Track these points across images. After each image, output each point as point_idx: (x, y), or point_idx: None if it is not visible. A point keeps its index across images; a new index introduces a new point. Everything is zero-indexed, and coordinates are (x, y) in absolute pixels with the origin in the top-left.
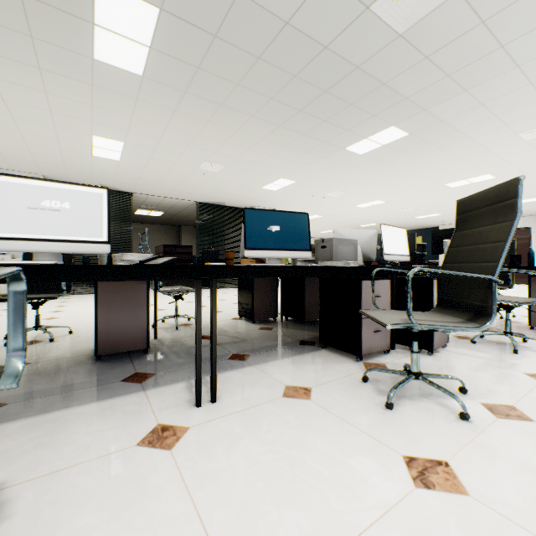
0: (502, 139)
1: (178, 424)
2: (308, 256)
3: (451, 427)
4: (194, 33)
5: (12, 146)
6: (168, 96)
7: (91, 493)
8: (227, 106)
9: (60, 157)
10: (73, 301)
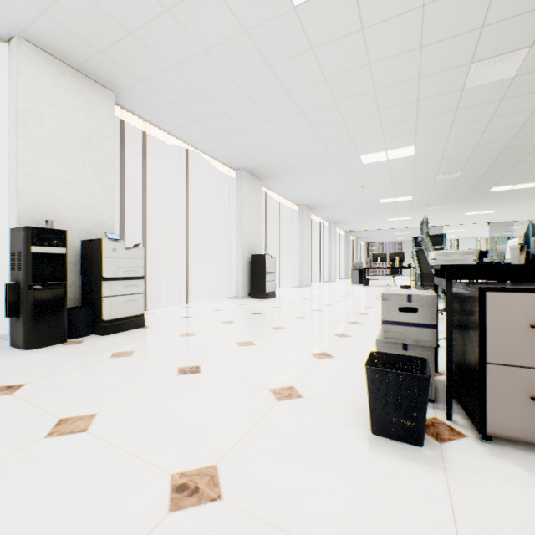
0: None
1: None
2: None
3: None
4: None
5: None
6: None
7: None
8: None
9: None
10: None
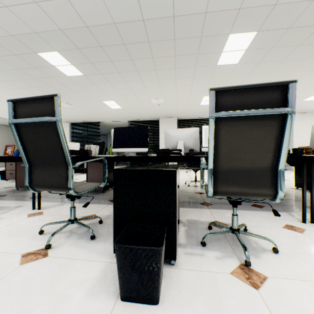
0: None
1: (297, 226)
2: None
3: None
4: (274, 33)
5: (171, 108)
6: (248, 67)
7: (276, 235)
8: (286, 60)
9: (186, 109)
10: (190, 171)
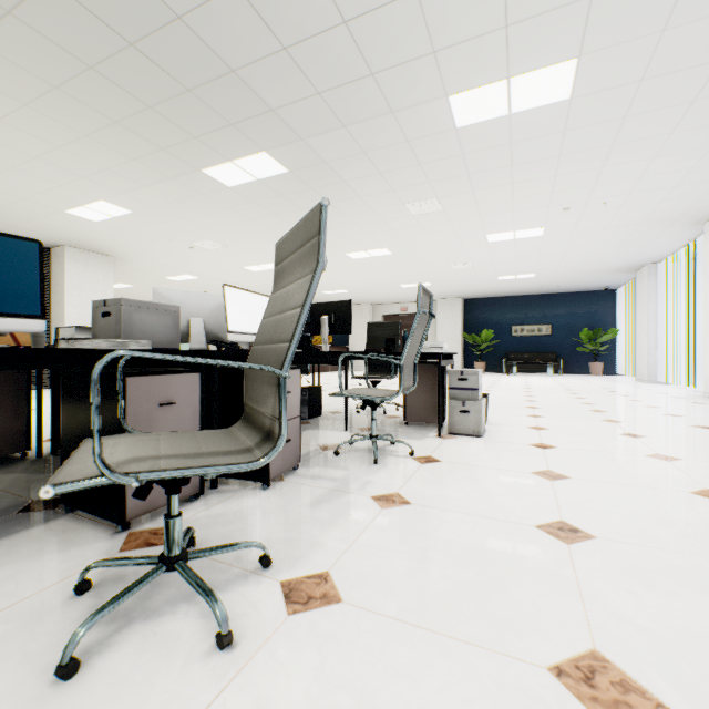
0: (392, 207)
1: None
2: (36, 329)
3: (182, 685)
4: None
5: None
6: None
7: None
8: None
9: None
10: None
